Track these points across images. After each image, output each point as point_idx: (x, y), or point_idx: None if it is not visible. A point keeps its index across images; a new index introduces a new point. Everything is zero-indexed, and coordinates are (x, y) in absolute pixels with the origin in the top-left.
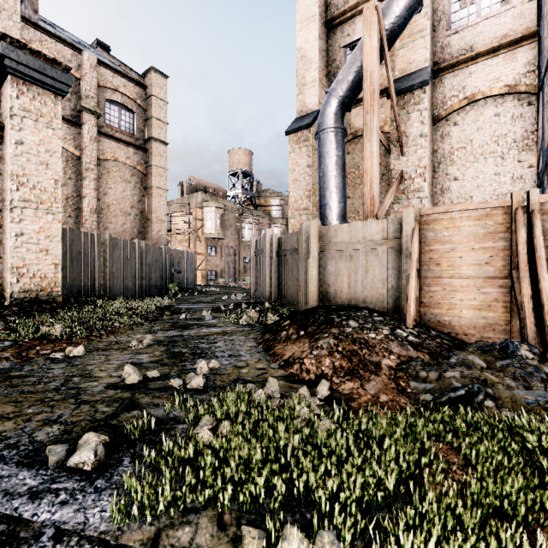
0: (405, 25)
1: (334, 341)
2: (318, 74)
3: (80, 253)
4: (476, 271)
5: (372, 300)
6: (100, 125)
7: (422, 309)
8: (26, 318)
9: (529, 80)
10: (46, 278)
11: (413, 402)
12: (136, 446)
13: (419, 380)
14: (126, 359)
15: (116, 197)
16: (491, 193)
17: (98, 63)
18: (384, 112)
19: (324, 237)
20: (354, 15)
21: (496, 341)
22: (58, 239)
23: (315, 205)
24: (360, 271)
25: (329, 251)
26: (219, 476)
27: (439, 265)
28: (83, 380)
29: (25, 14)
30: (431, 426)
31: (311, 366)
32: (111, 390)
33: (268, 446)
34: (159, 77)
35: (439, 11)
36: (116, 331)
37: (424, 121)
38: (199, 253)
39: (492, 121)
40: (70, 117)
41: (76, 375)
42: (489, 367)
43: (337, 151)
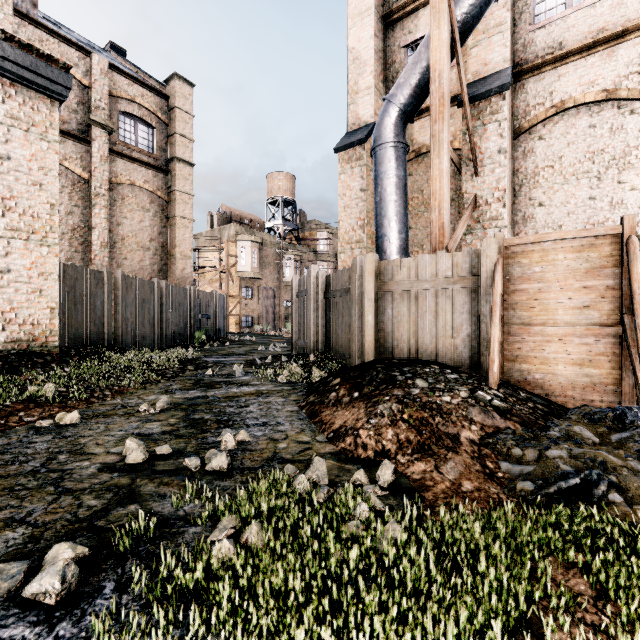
0: (481, 15)
1: (397, 406)
2: (373, 80)
3: (85, 295)
4: (576, 316)
5: (442, 352)
6: (113, 142)
7: (506, 364)
8: (11, 374)
9: (632, 83)
10: (40, 325)
11: (508, 493)
12: (126, 563)
13: (511, 460)
14: (131, 428)
15: (133, 228)
16: (585, 222)
17: (111, 68)
18: (453, 125)
19: (382, 274)
20: (417, 8)
21: (602, 405)
22: (55, 277)
23: (370, 236)
24: (427, 316)
25: (388, 291)
26: (239, 622)
27: (528, 309)
28: (71, 459)
29: (22, 9)
30: (540, 534)
31: (368, 440)
32: (105, 474)
33: (312, 563)
34: (184, 85)
35: (521, 1)
36: (124, 391)
37: (503, 133)
38: (232, 295)
39: (586, 133)
40: (77, 133)
41: (64, 451)
42: (602, 442)
43: (398, 171)
